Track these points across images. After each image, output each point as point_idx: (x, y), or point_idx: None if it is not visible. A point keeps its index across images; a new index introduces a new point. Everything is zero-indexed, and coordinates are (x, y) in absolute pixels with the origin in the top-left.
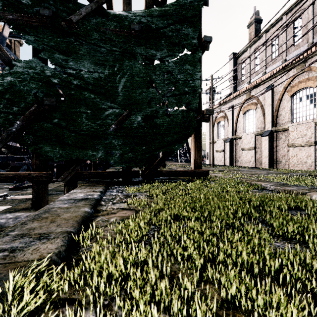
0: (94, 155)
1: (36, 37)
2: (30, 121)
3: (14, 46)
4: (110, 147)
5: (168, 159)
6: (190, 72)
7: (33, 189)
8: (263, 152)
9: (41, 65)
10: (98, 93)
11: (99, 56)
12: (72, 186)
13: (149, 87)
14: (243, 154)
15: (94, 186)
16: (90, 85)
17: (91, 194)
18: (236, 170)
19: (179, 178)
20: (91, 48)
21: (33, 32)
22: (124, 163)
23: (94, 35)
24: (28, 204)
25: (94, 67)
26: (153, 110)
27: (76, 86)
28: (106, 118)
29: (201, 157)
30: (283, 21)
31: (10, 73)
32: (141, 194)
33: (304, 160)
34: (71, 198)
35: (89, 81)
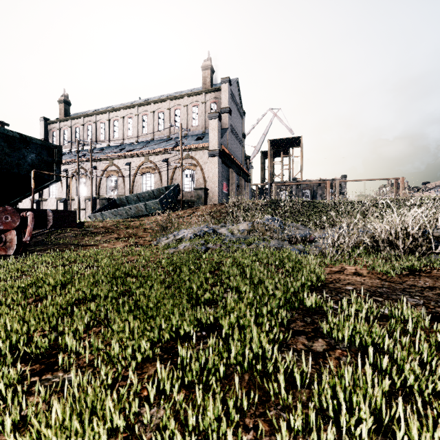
0: None
1: None
2: None
3: None
4: None
5: None
6: None
7: None
8: None
9: None
10: None
11: None
12: None
13: None
14: None
15: None
16: None
17: None
18: None
19: None
20: None
21: None
22: None
23: None
24: None
25: None
26: None
27: None
28: None
29: None
30: (82, 120)
31: None
32: None
33: (81, 218)
34: None
35: None
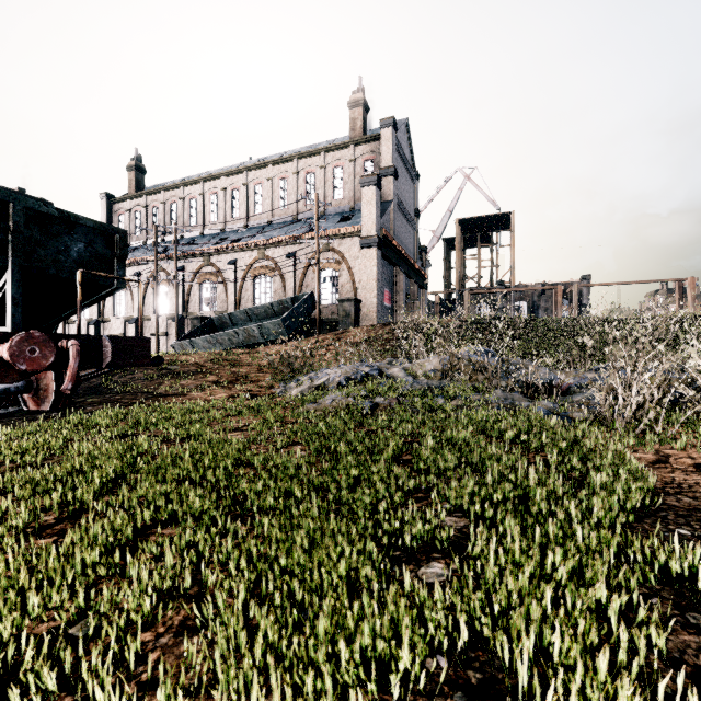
0: None
1: None
2: None
3: None
4: None
5: None
6: None
7: None
8: None
9: None
10: None
11: None
12: None
13: None
14: None
15: None
16: None
17: None
18: None
19: None
20: None
21: None
22: None
23: None
24: None
25: None
26: None
27: None
28: None
29: None
30: (162, 196)
31: None
32: None
33: (161, 348)
34: None
35: None
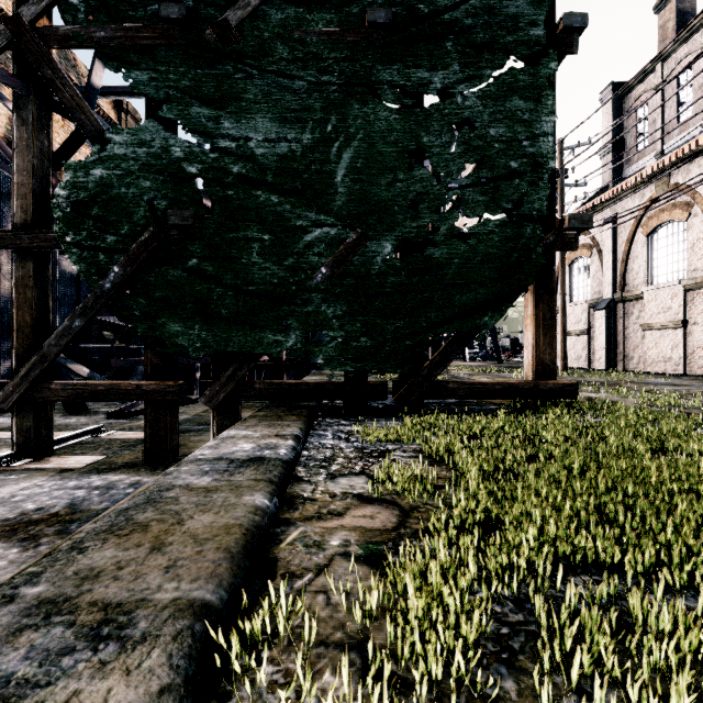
0: (279, 342)
1: (153, 72)
2: (140, 266)
3: (125, 127)
4: (315, 322)
5: None
6: (526, 116)
7: (146, 422)
8: None
9: (163, 136)
10: (288, 191)
11: (290, 100)
12: (228, 416)
13: (414, 168)
14: (647, 340)
15: (280, 420)
16: (270, 174)
17: (271, 446)
18: (634, 381)
19: (486, 402)
20: (272, 84)
21: (147, 63)
22: (350, 363)
23: (279, 51)
24: (138, 453)
25: (279, 129)
26: (424, 226)
27: (237, 179)
28: (307, 252)
29: (554, 348)
30: None
31: (100, 160)
32: (402, 448)
33: None
34: (220, 455)
35: (267, 165)
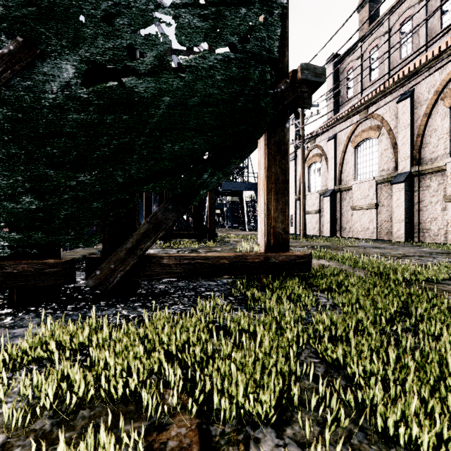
0: None
1: None
2: None
3: None
4: None
5: (231, 226)
6: None
7: None
8: (394, 212)
9: None
10: None
11: None
12: None
13: None
14: (354, 216)
15: None
16: None
17: None
18: (350, 245)
19: None
20: None
21: None
22: (3, 233)
23: None
24: None
25: None
26: (123, 48)
27: None
28: None
29: (287, 215)
30: None
31: None
32: None
33: None
34: None
35: None
